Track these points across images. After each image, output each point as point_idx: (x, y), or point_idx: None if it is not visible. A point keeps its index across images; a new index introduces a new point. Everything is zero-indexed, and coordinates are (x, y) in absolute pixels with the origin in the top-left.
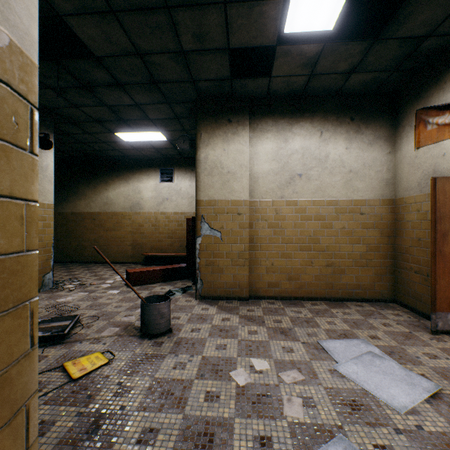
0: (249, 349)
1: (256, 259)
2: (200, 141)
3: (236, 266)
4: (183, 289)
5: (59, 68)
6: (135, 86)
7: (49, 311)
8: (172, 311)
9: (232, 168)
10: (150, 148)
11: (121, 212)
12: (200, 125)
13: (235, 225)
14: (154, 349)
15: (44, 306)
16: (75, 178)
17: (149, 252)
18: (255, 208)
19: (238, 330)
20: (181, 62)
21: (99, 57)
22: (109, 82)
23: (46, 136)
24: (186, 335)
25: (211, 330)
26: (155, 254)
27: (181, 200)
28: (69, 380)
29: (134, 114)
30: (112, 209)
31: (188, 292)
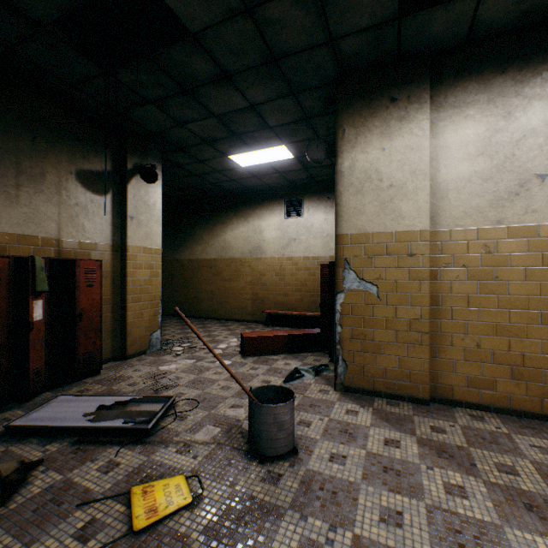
0: (457, 543)
1: (444, 333)
2: (342, 142)
3: (405, 343)
4: (316, 369)
5: (153, 68)
6: (247, 75)
7: (146, 383)
8: (298, 409)
9: (397, 178)
10: (272, 173)
11: (239, 258)
12: (342, 116)
13: (404, 274)
14: (265, 488)
15: (144, 374)
16: (192, 220)
17: (272, 308)
18: (441, 244)
19: (419, 475)
20: (311, 5)
21: (196, 33)
22: (213, 76)
23: (151, 167)
24: (321, 468)
25: (365, 465)
26: (279, 312)
27: (313, 240)
28: (128, 530)
29: (249, 122)
30: (230, 254)
31: (323, 375)
